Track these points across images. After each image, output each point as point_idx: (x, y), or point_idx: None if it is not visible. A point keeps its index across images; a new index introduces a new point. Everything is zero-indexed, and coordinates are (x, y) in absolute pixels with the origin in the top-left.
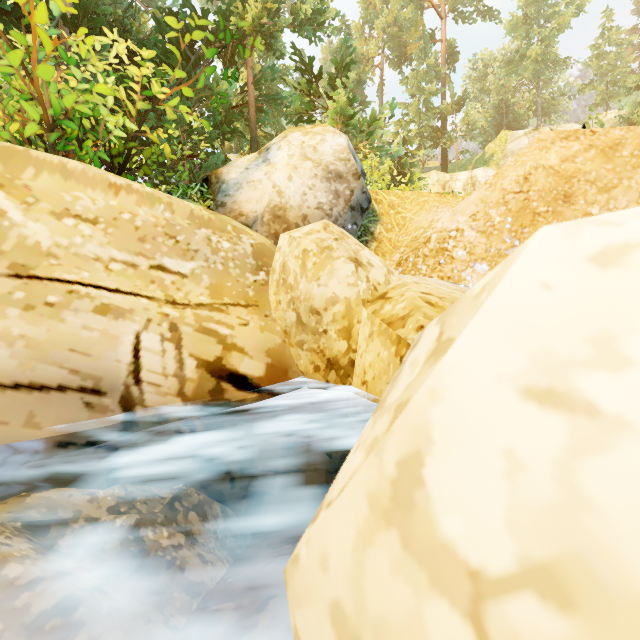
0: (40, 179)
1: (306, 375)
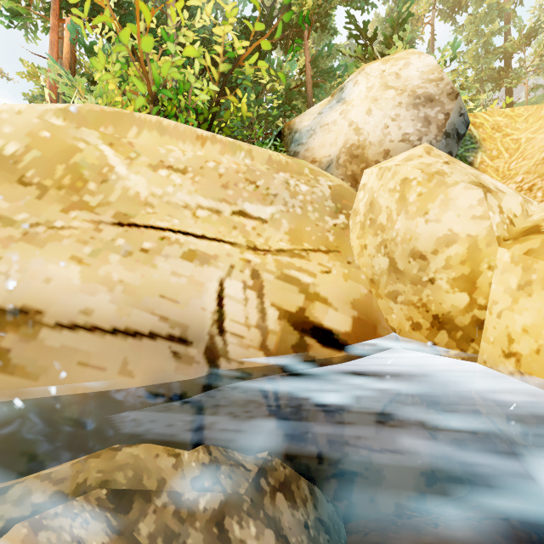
0: (141, 137)
1: (399, 333)
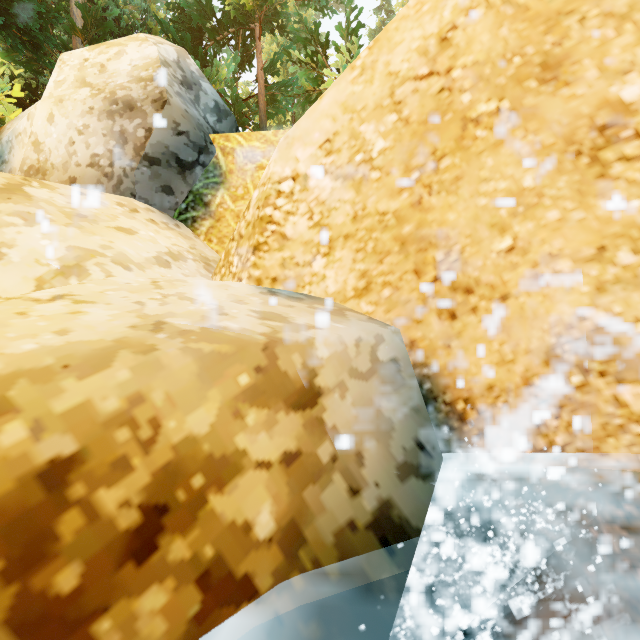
0: None
1: None
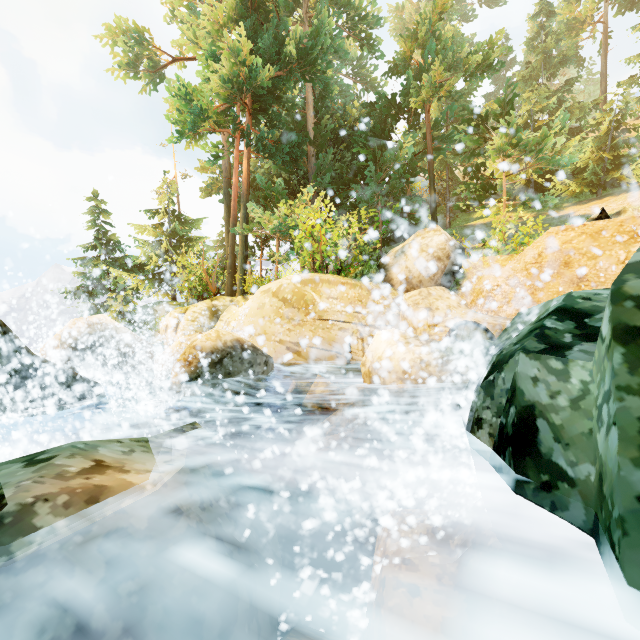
0: (323, 287)
1: None
